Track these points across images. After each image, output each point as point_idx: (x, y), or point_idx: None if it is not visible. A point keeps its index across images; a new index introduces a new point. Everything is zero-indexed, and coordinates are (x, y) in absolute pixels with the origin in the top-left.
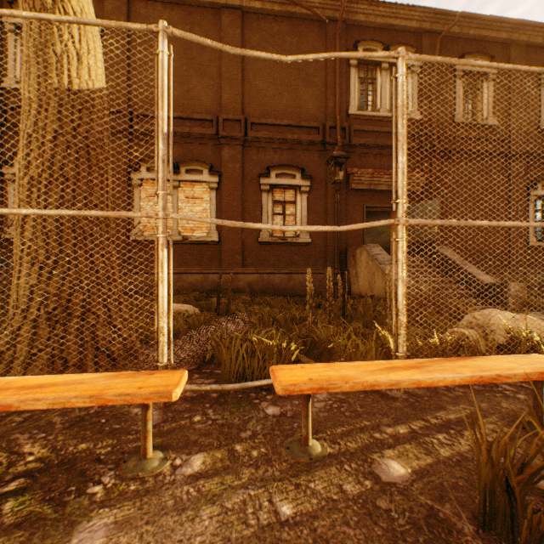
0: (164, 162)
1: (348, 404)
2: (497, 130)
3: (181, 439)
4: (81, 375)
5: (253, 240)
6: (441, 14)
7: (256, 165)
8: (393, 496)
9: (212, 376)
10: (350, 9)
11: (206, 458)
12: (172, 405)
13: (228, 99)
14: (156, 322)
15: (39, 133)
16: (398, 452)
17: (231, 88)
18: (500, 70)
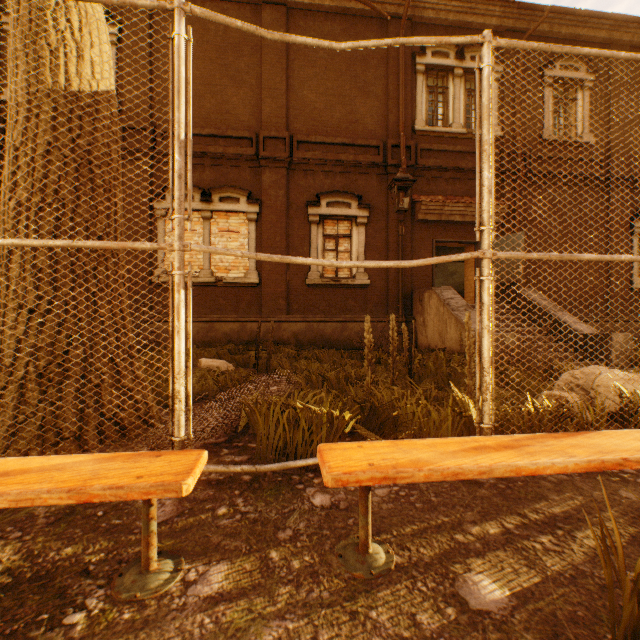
0: (181, 178)
1: (420, 491)
2: (611, 137)
3: (199, 542)
4: (64, 457)
5: (300, 282)
6: (527, 8)
7: (303, 192)
8: (488, 634)
9: (246, 451)
10: (417, 4)
11: (230, 570)
12: (192, 491)
13: (270, 112)
14: (171, 384)
15: (28, 145)
16: (489, 563)
17: (274, 100)
18: (598, 77)
